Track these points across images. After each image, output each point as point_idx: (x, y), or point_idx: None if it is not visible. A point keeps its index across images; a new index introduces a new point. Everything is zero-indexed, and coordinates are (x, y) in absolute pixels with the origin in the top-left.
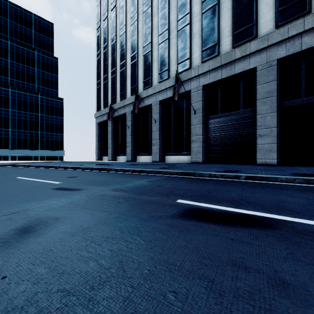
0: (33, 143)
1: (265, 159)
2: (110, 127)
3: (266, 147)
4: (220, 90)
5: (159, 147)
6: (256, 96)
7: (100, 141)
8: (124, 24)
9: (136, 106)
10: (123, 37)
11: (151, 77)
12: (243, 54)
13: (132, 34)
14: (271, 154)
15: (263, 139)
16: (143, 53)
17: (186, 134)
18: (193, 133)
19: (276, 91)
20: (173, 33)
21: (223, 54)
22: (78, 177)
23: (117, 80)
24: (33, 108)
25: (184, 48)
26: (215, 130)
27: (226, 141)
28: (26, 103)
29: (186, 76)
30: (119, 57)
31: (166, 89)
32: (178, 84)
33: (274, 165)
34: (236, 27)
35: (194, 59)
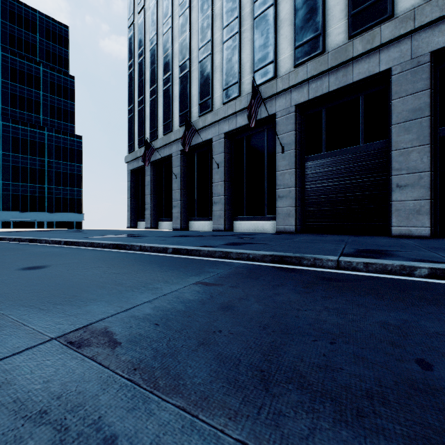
0: (36, 201)
1: (409, 226)
2: (148, 176)
3: (410, 207)
4: (324, 112)
5: (224, 207)
6: (391, 119)
7: (133, 198)
8: (170, 16)
9: (187, 140)
10: (168, 35)
11: (211, 96)
12: (368, 47)
13: (181, 30)
14: (420, 218)
15: (405, 191)
16: (199, 59)
17: (268, 186)
18: (279, 184)
19: (430, 109)
20: (247, 22)
21: (332, 50)
22: (43, 270)
23: (158, 103)
24: (36, 150)
25: (264, 45)
26: (316, 178)
27: (336, 196)
28: (26, 142)
29: (268, 90)
30: (162, 68)
31: (235, 114)
32: (256, 100)
33: (426, 237)
34: (355, 2)
35: (281, 62)
